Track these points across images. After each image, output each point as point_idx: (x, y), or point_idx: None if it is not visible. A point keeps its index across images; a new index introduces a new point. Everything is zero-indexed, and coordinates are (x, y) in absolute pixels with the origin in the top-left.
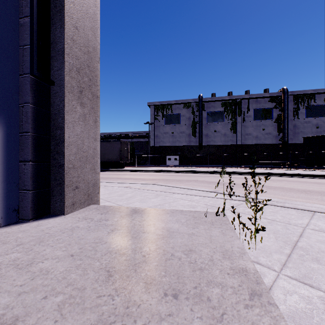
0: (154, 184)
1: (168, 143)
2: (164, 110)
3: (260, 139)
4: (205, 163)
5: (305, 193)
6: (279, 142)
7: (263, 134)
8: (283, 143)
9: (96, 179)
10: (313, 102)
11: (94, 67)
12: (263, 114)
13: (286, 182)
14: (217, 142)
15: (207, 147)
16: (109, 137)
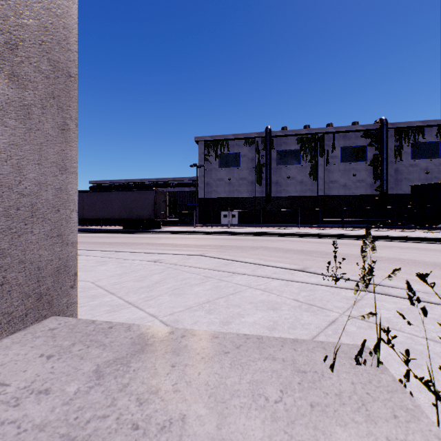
0: (202, 255)
1: (223, 194)
2: (217, 148)
3: (350, 189)
4: (274, 222)
5: (440, 268)
6: (375, 192)
7: (354, 181)
8: (381, 195)
9: (66, 257)
10: (421, 138)
11: (58, 5)
12: (353, 154)
13: (399, 249)
14: (290, 193)
15: (278, 199)
16: (141, 185)
